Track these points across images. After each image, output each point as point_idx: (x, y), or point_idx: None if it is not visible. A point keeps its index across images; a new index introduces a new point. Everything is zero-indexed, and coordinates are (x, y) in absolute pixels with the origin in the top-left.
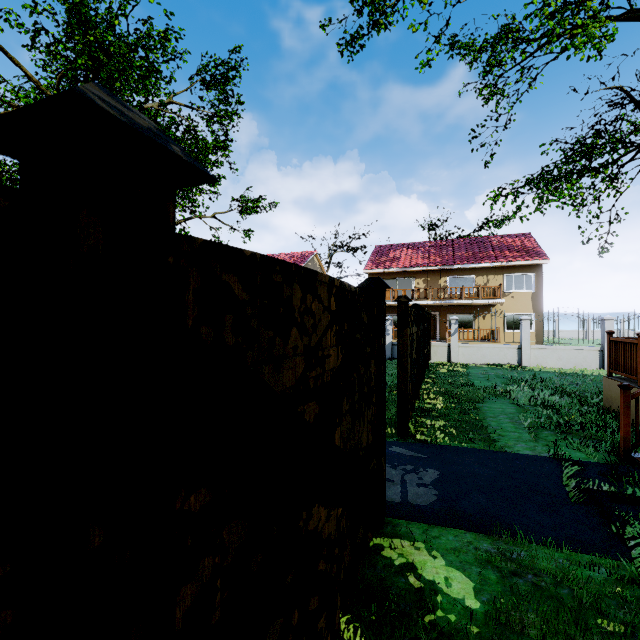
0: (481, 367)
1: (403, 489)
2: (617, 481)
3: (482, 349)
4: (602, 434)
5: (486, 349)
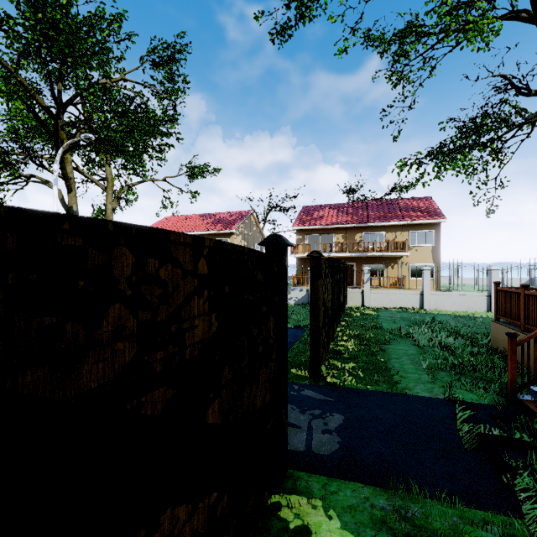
0: (389, 310)
1: (308, 436)
2: (506, 424)
3: (390, 295)
4: (491, 374)
5: (394, 295)
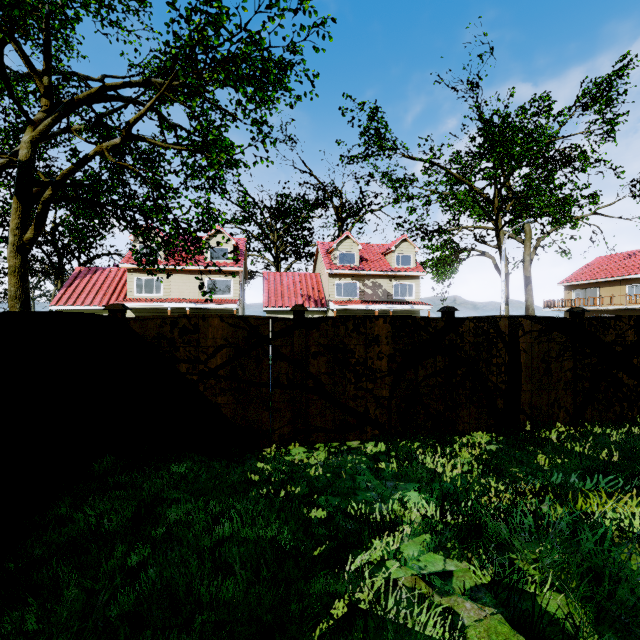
0: None
1: None
2: None
3: None
4: None
5: None
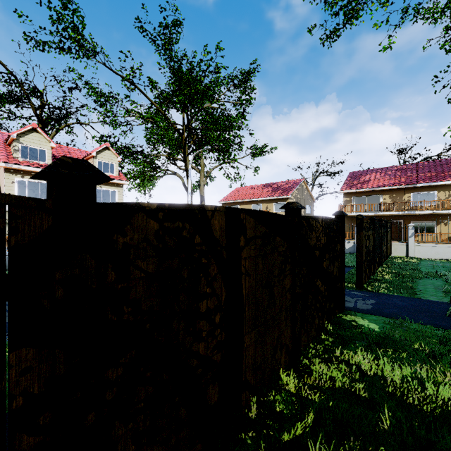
0: (433, 260)
1: (355, 304)
2: None
3: (436, 248)
4: None
5: (439, 248)
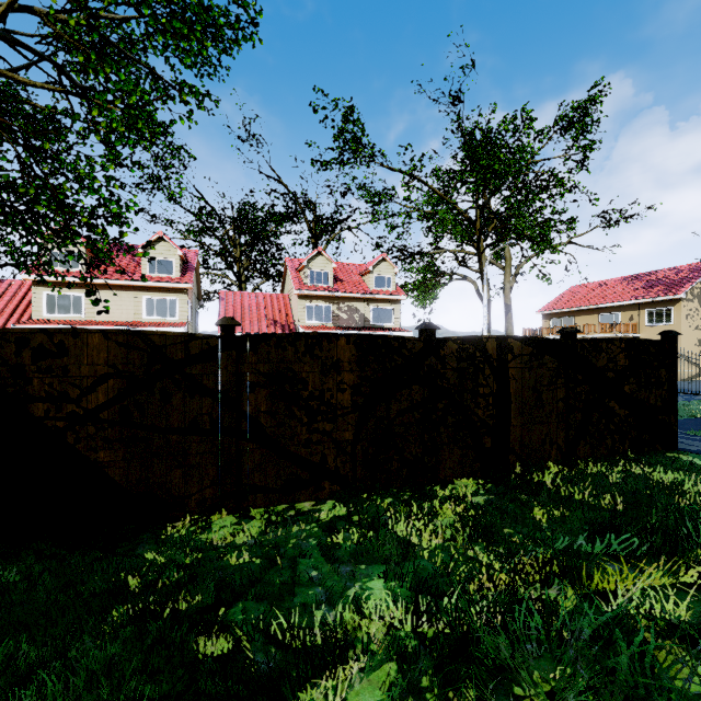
0: None
1: None
2: None
3: None
4: None
5: None
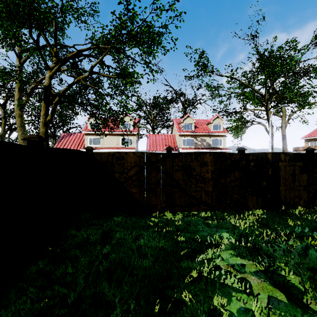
0: None
1: None
2: None
3: None
4: None
5: None
